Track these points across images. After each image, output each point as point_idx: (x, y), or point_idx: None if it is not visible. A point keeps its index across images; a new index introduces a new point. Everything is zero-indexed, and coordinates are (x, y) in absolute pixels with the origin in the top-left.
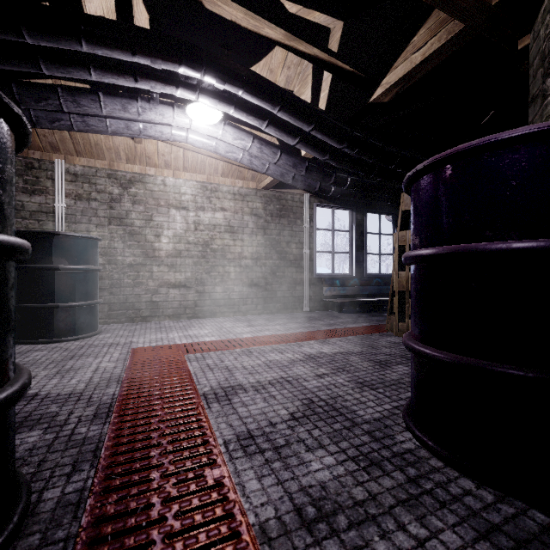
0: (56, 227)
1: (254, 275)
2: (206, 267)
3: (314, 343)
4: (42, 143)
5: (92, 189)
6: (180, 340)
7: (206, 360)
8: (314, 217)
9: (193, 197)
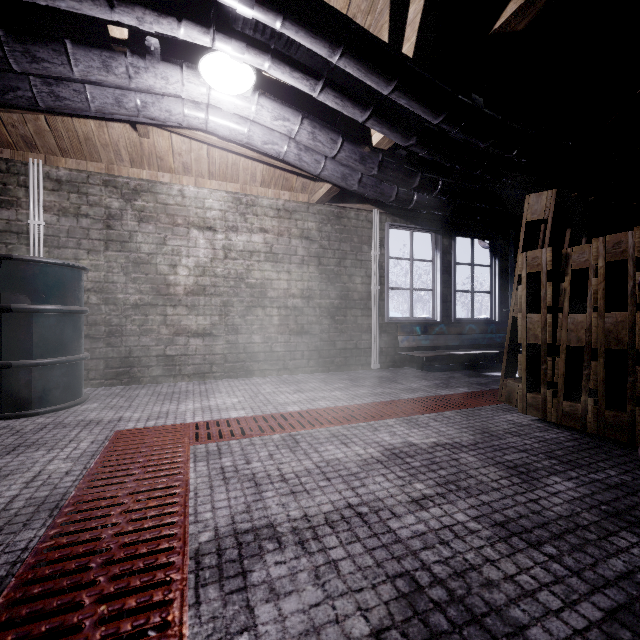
0: (30, 253)
1: (305, 319)
2: (240, 309)
3: (394, 424)
4: (12, 136)
5: (82, 201)
6: (193, 416)
7: (222, 458)
8: (385, 242)
9: (222, 213)
